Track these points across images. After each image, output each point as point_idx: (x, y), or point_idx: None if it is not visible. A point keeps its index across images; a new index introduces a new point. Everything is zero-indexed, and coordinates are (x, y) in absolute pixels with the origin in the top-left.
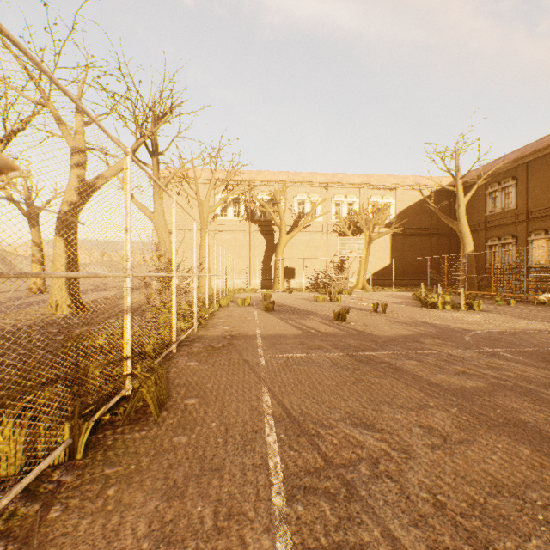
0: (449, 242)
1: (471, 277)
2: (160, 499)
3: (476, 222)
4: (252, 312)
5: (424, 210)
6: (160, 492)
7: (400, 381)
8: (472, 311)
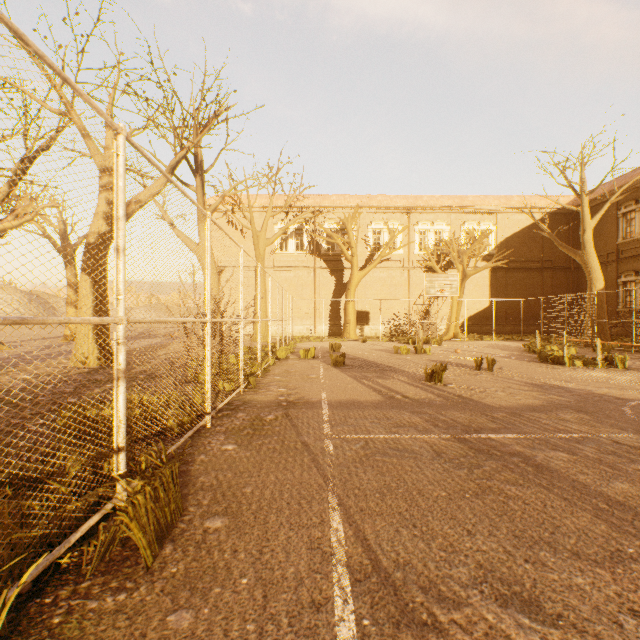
0: (567, 279)
1: (601, 322)
2: None
3: (604, 252)
4: (316, 367)
5: (534, 238)
6: None
7: (554, 493)
8: (614, 369)
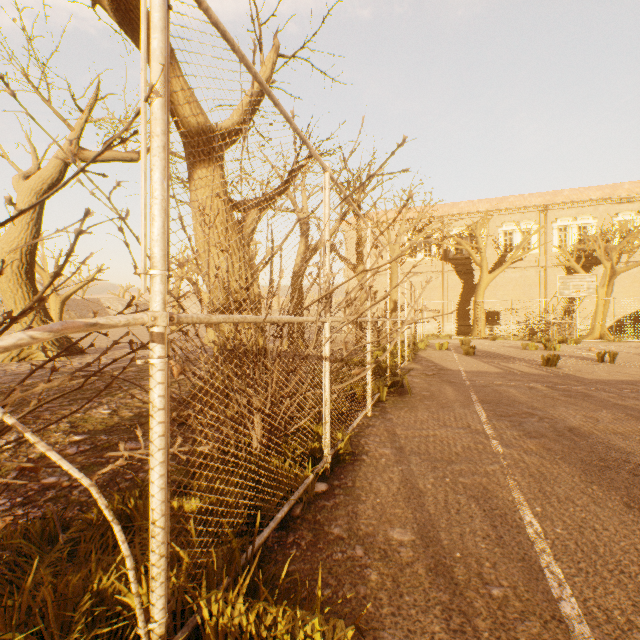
0: None
1: None
2: (428, 413)
3: None
4: (451, 355)
5: None
6: (427, 412)
7: (586, 401)
8: None
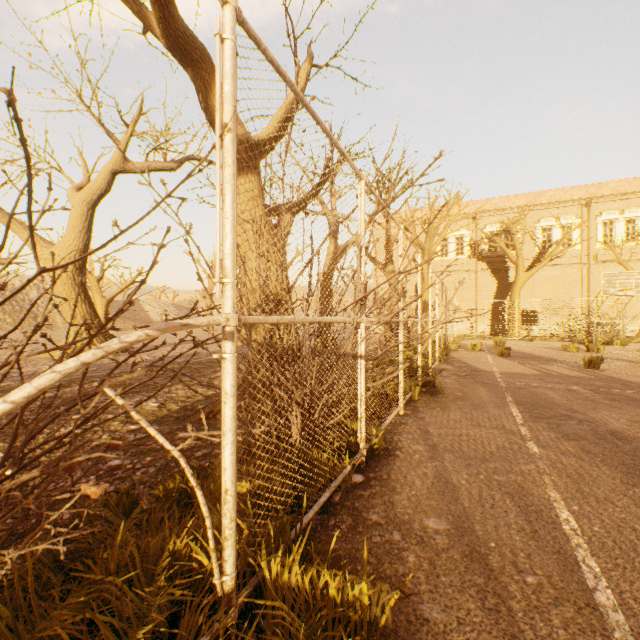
0: None
1: None
2: (461, 413)
3: None
4: (484, 356)
5: None
6: (460, 412)
7: (632, 405)
8: None
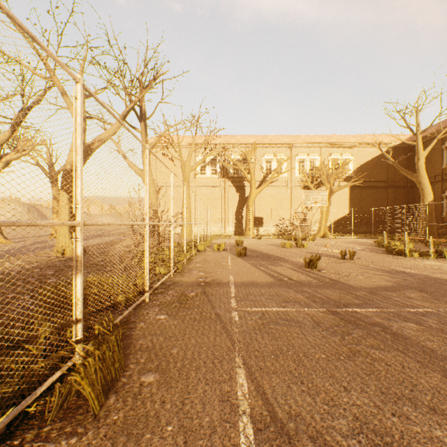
0: (405, 194)
1: (431, 225)
2: None
3: (432, 174)
4: (226, 257)
5: (381, 165)
6: None
7: (409, 356)
8: (442, 259)
